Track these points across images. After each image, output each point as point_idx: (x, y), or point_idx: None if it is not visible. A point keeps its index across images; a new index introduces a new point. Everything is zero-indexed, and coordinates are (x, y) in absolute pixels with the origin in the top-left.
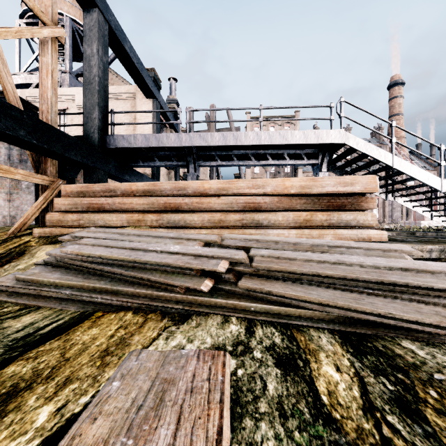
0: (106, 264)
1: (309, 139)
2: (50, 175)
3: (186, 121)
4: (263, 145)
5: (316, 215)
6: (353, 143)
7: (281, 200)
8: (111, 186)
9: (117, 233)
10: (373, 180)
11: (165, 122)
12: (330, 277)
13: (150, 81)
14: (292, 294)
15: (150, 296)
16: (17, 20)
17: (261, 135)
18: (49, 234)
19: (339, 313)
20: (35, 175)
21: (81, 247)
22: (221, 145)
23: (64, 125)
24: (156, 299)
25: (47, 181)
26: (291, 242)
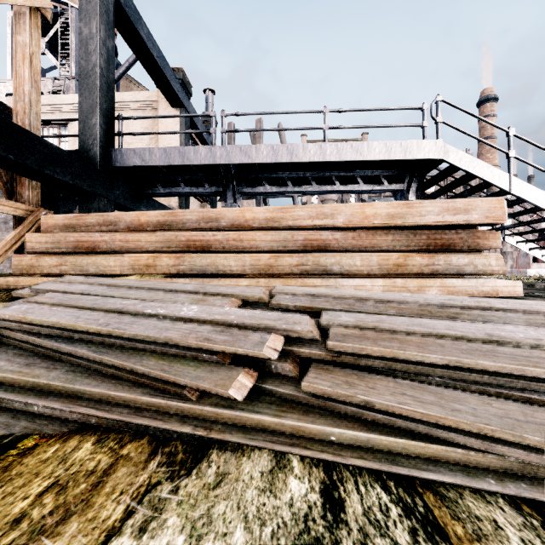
0: (67, 339)
1: (392, 154)
2: (28, 202)
3: (221, 130)
4: (327, 163)
5: (413, 258)
6: (455, 158)
7: (358, 235)
8: (111, 216)
9: (104, 285)
10: (499, 204)
11: (193, 131)
12: (485, 370)
13: (177, 83)
14: (417, 411)
15: (134, 404)
16: (8, 12)
17: (326, 148)
18: (13, 286)
19: (527, 460)
20: (3, 202)
21: (32, 307)
22: (270, 165)
23: (54, 136)
24: (145, 410)
25: (23, 211)
26: (388, 299)
